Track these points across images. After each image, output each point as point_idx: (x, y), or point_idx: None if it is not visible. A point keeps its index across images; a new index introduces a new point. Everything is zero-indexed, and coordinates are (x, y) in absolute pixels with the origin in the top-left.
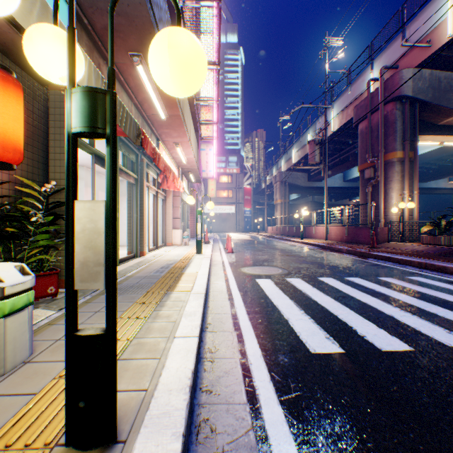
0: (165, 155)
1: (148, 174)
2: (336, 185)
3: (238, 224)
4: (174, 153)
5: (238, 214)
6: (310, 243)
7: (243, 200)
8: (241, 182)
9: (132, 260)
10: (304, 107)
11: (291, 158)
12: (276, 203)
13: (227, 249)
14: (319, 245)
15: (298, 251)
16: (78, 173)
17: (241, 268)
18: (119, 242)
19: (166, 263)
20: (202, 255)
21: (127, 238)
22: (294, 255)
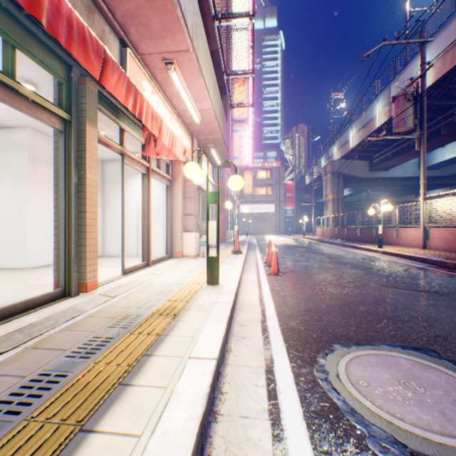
0: (153, 93)
1: (123, 131)
2: (408, 175)
3: (279, 225)
4: (174, 97)
5: (279, 213)
6: (404, 255)
7: (284, 198)
8: (281, 178)
9: (39, 309)
10: (387, 45)
11: (347, 142)
12: (326, 199)
13: (268, 265)
14: (429, 259)
15: (402, 274)
16: (20, 138)
17: (324, 362)
18: (109, 250)
19: (85, 342)
20: (215, 290)
21: (119, 245)
22: (411, 286)
